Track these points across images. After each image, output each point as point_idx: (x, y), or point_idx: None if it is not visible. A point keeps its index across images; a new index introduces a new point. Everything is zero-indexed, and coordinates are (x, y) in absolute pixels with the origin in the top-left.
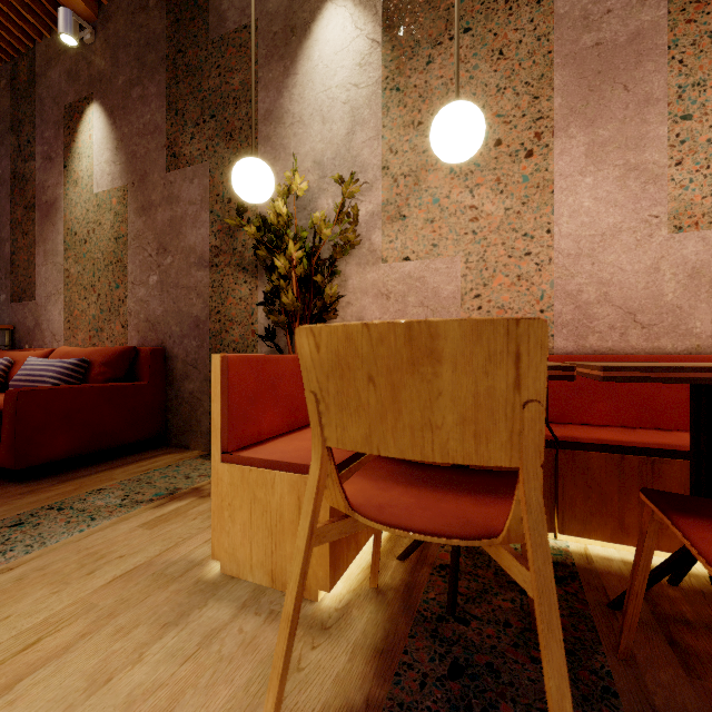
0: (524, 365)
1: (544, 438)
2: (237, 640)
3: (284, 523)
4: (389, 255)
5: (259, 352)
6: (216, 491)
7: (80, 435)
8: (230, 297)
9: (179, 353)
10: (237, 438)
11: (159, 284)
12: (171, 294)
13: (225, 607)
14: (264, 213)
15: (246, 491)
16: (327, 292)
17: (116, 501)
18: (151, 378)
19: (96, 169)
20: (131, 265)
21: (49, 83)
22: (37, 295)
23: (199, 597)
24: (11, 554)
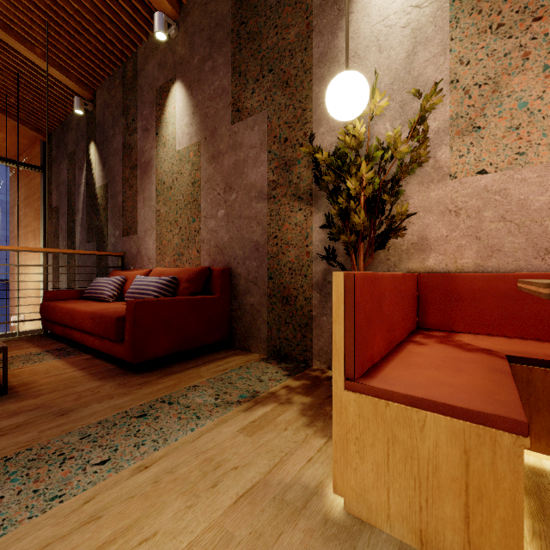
0: None
1: None
2: None
3: (440, 477)
4: (459, 170)
5: (313, 270)
6: (338, 420)
7: (175, 337)
8: (286, 223)
9: (242, 272)
10: (360, 364)
11: (226, 216)
12: (235, 224)
13: None
14: (318, 146)
15: (380, 427)
16: (397, 210)
17: (210, 399)
18: (222, 293)
19: (178, 132)
20: (204, 203)
21: (146, 75)
22: (138, 230)
23: (338, 548)
24: (143, 449)
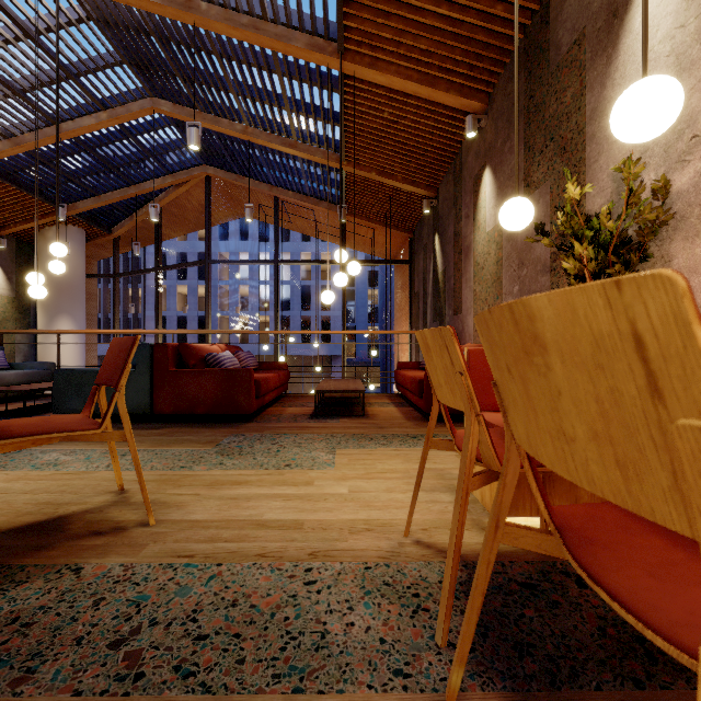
0: (450, 352)
1: (472, 396)
2: (440, 508)
3: None
4: None
5: None
6: None
7: None
8: None
9: None
10: None
11: (519, 292)
12: None
13: (450, 497)
14: (589, 210)
15: None
16: None
17: None
18: None
19: (487, 215)
20: (504, 280)
21: (467, 166)
22: (463, 309)
23: (445, 489)
24: (402, 446)
